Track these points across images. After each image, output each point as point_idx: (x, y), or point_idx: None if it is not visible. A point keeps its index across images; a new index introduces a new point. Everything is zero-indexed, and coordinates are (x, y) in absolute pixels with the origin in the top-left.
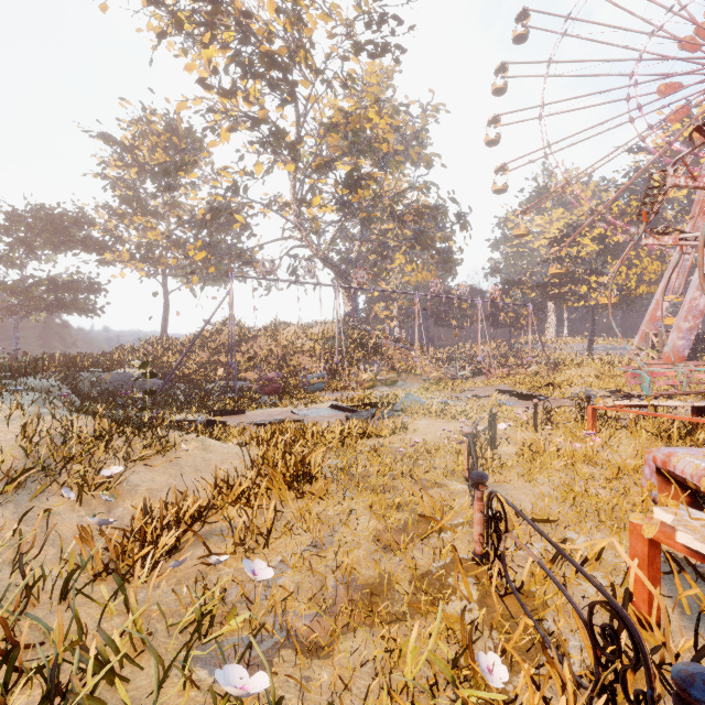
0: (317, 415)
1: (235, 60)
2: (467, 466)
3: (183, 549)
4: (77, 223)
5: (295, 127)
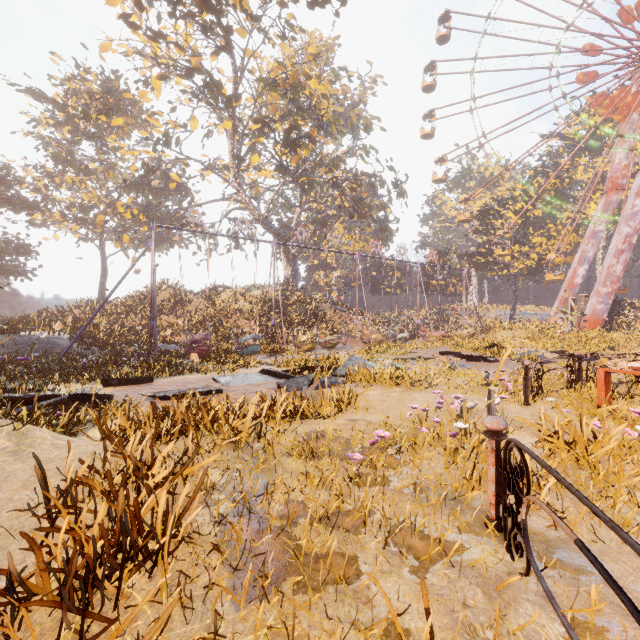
0: (243, 383)
1: None
2: (495, 497)
3: None
4: (2, 180)
5: (232, 82)
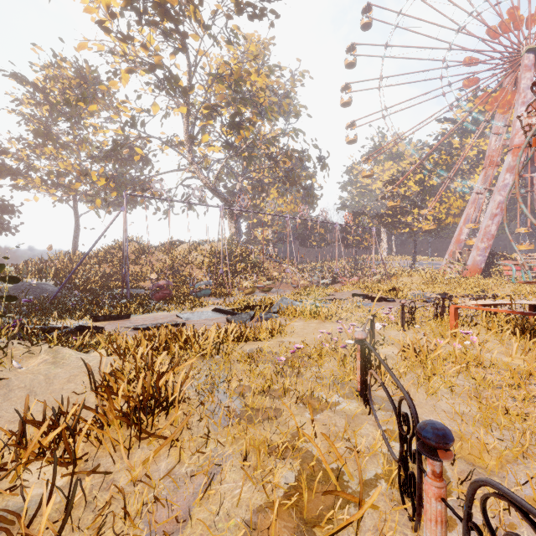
0: (200, 318)
1: (130, 4)
2: (360, 378)
3: None
4: None
5: (187, 75)
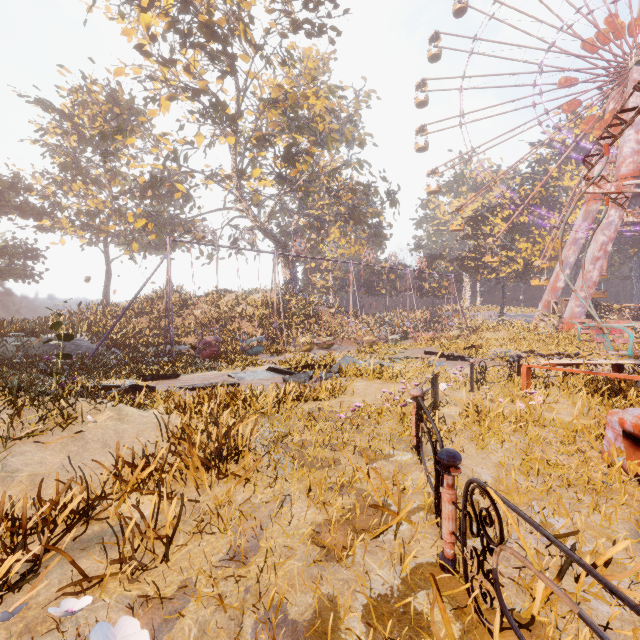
0: (254, 378)
1: (173, 26)
2: (415, 433)
3: (39, 574)
4: (12, 187)
5: (236, 101)
